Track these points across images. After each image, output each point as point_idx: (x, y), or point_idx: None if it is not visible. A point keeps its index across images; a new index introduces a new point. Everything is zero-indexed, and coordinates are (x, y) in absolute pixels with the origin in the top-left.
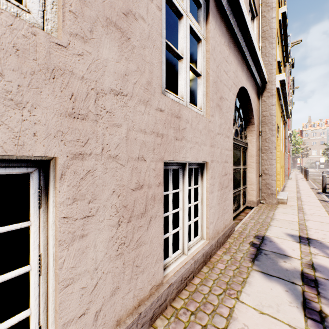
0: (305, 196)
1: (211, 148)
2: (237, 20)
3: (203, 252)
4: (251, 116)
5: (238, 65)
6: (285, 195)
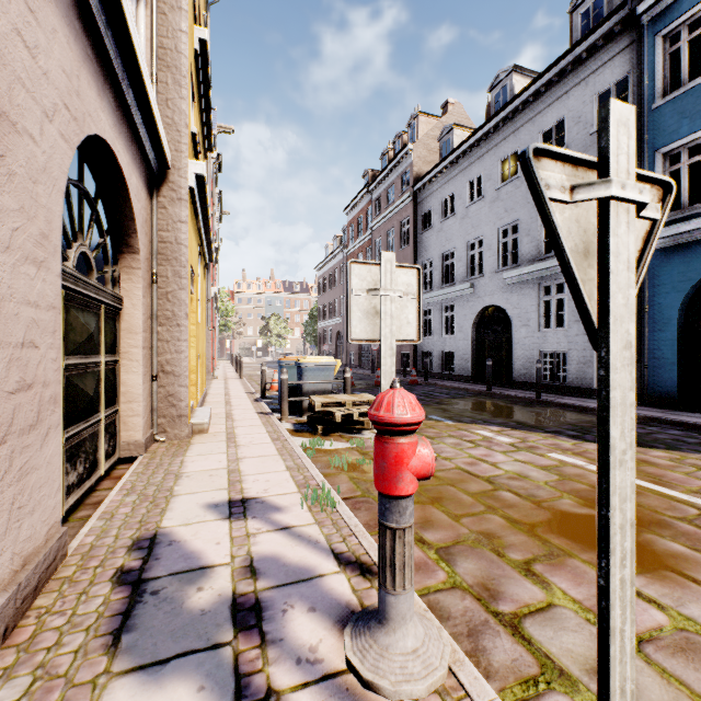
0: (239, 408)
1: None
2: None
3: None
4: (131, 231)
5: (86, 66)
6: (206, 414)
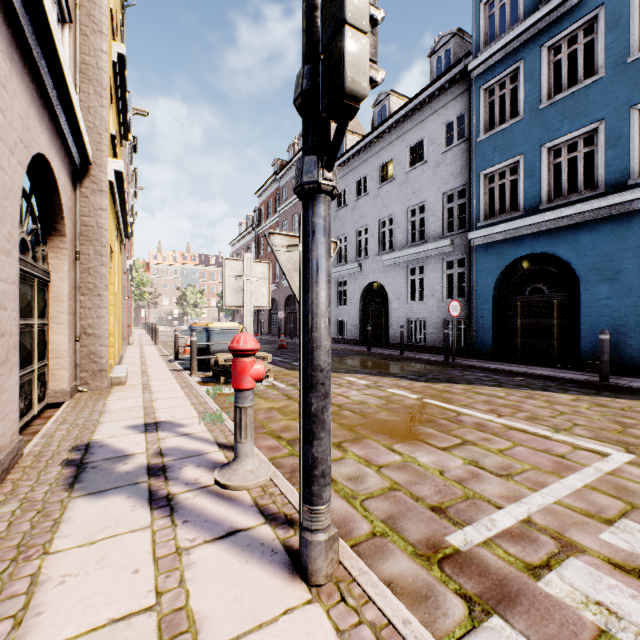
0: (154, 367)
1: None
2: (32, 14)
3: None
4: (59, 218)
5: (33, 106)
6: (124, 370)
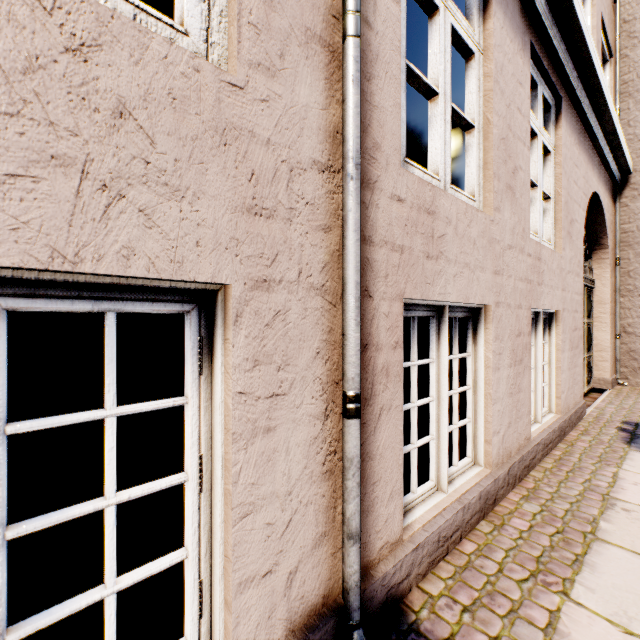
0: None
1: (562, 292)
2: (592, 101)
3: (558, 424)
4: (601, 234)
5: (588, 162)
6: None
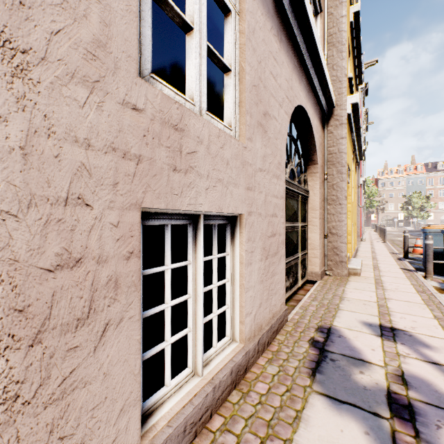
0: (384, 263)
1: (247, 191)
2: None
3: (231, 366)
4: (313, 152)
5: (294, 72)
6: (358, 263)
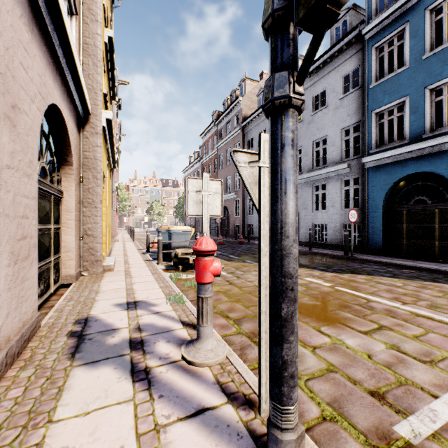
0: (132, 258)
1: None
2: None
3: None
4: (68, 152)
5: (48, 68)
6: (112, 260)
